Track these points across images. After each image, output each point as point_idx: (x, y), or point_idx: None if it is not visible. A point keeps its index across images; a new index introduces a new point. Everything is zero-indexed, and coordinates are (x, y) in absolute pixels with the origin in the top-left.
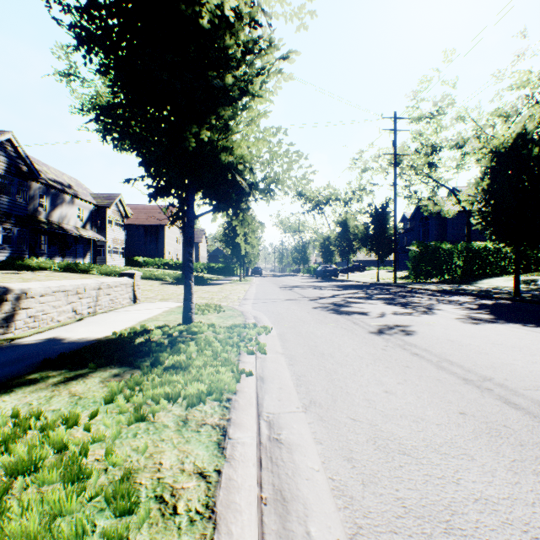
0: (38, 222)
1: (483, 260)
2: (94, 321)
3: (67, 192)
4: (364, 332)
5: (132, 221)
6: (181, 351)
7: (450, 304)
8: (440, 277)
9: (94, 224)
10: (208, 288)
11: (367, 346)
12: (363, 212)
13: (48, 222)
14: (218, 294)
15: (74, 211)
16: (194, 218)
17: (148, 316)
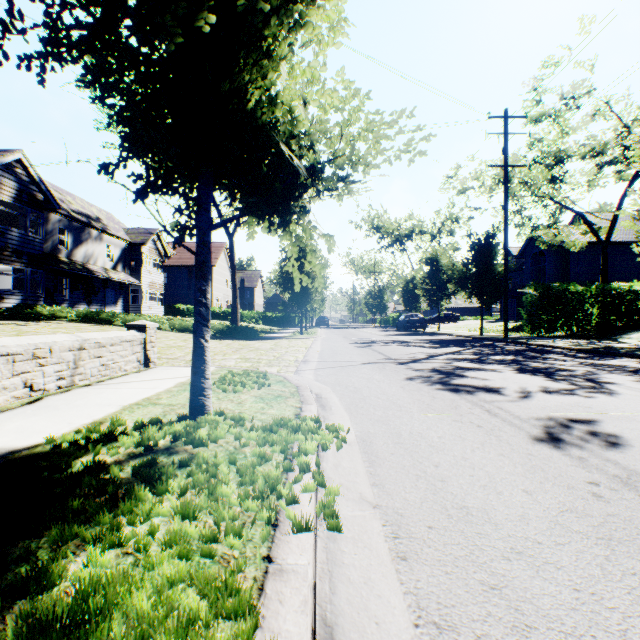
0: (57, 262)
1: (628, 306)
2: (51, 405)
3: (93, 226)
4: (522, 438)
5: (173, 262)
6: (135, 516)
7: (620, 372)
8: (566, 329)
9: (127, 265)
10: (259, 345)
11: (554, 482)
12: (455, 247)
13: (70, 262)
14: (268, 354)
15: (102, 249)
16: (209, 228)
17: (145, 395)
